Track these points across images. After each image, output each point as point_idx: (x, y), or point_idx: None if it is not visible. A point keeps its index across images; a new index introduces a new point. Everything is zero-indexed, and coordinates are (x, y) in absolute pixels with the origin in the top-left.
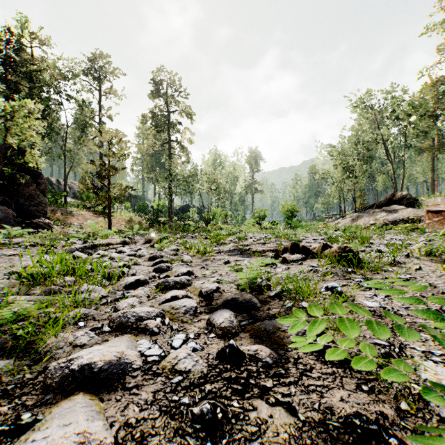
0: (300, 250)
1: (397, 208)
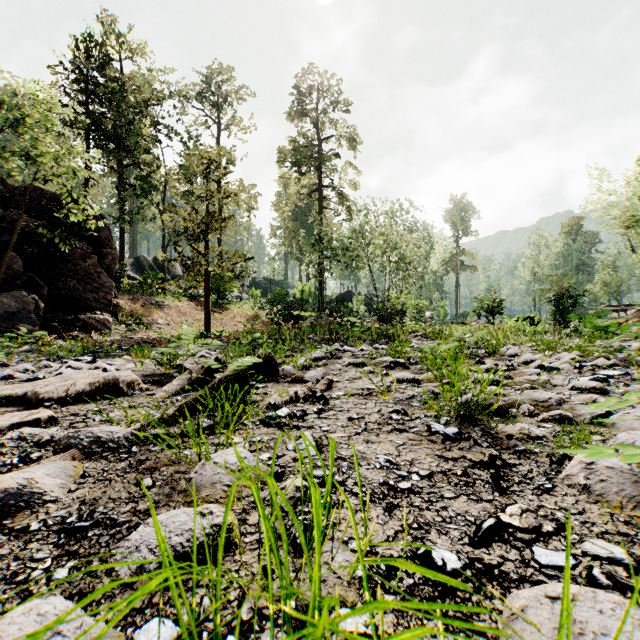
0: None
1: None
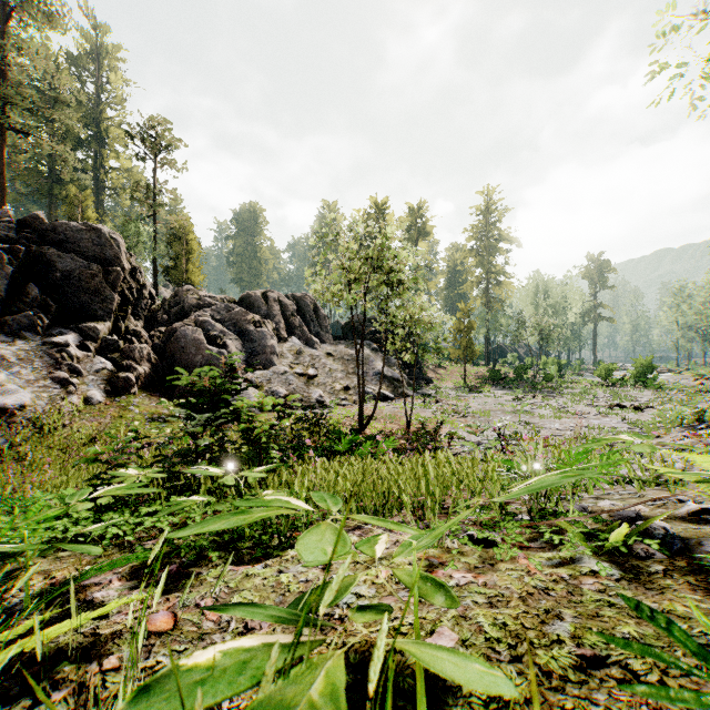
0: (620, 406)
1: None
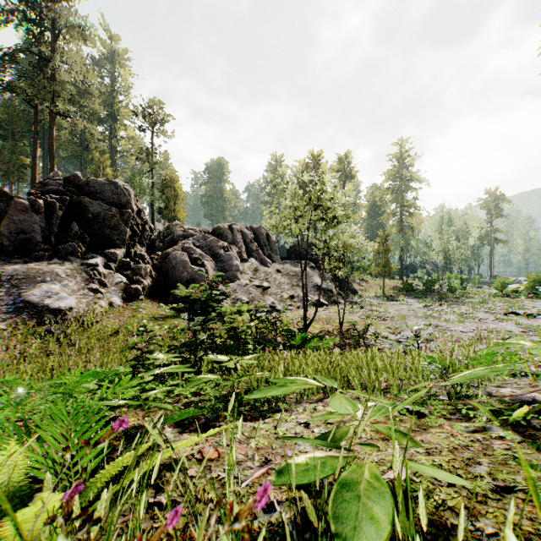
0: (514, 313)
1: None
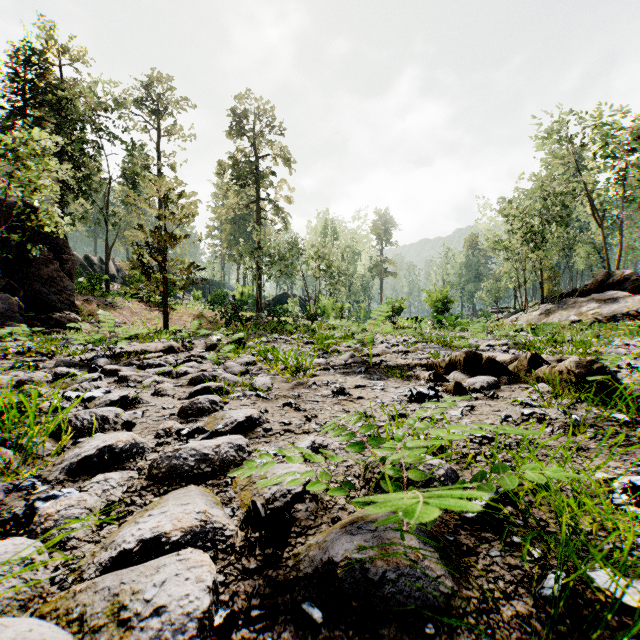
0: (483, 367)
1: (615, 295)
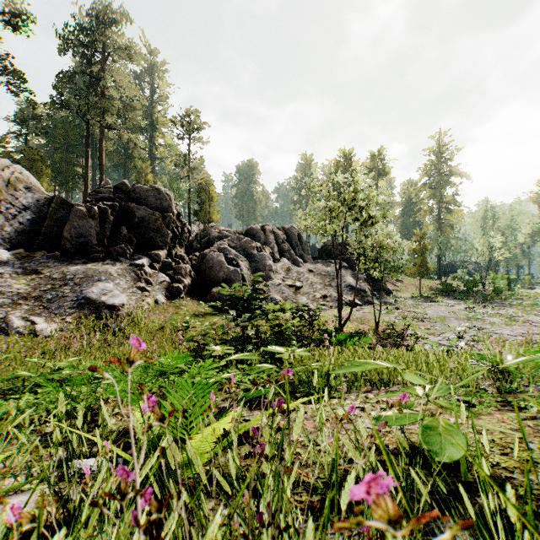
0: None
1: None
